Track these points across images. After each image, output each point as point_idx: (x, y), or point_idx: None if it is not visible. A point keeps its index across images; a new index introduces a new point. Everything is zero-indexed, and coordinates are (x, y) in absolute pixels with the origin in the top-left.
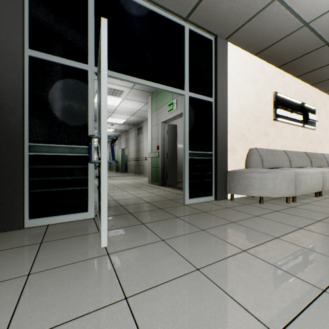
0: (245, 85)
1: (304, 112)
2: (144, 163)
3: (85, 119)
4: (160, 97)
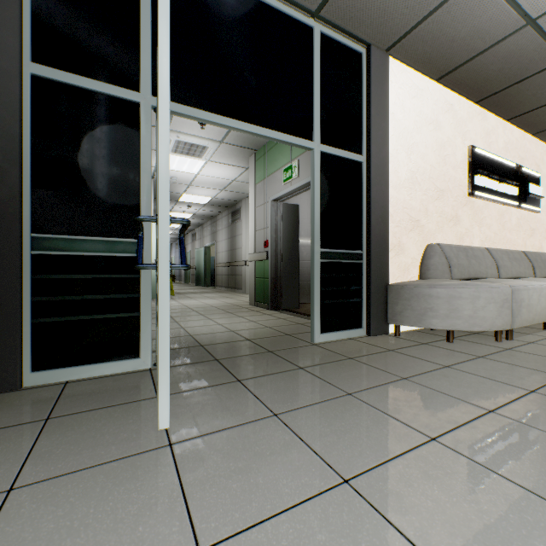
0: (419, 132)
1: (521, 182)
2: (243, 271)
3: (134, 190)
4: (270, 158)
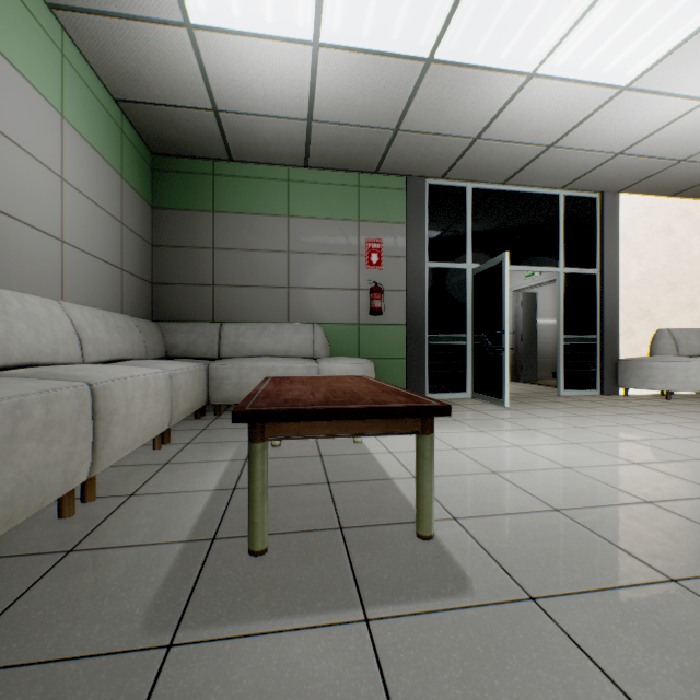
0: (649, 242)
1: None
2: None
3: (463, 311)
4: None
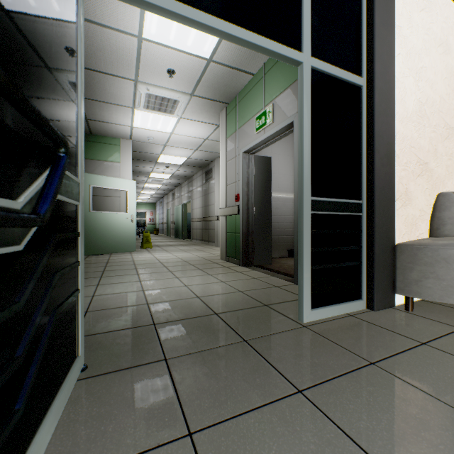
0: (428, 54)
1: None
2: (215, 226)
3: None
4: (241, 109)
